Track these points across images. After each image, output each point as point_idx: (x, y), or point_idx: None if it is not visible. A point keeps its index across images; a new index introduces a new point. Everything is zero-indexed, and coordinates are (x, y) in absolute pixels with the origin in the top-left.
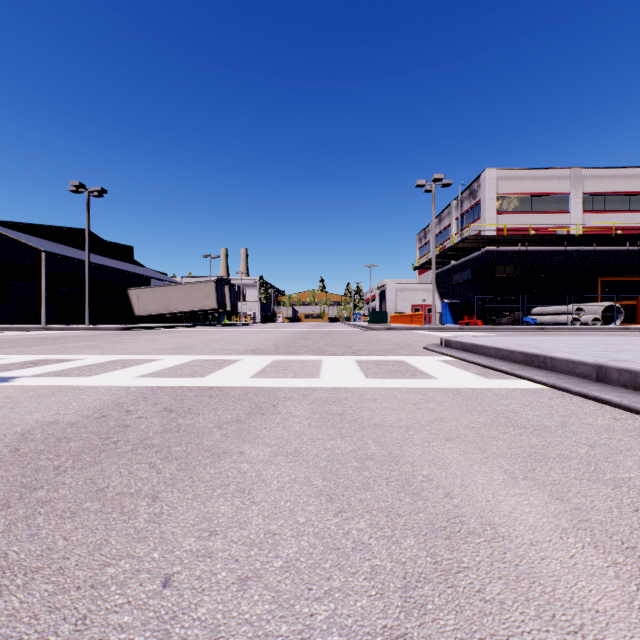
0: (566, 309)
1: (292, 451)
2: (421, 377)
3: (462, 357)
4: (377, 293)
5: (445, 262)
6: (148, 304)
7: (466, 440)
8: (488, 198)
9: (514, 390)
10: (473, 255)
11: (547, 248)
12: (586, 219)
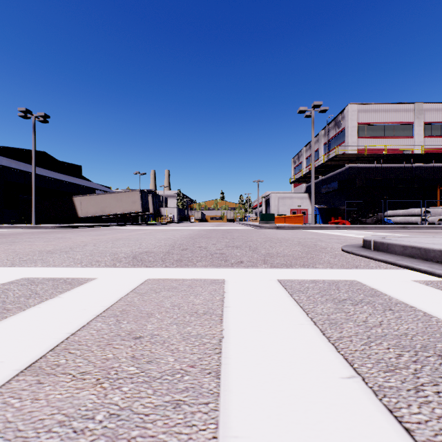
0: (415, 212)
1: None
2: None
3: None
4: (263, 200)
5: (315, 177)
6: (88, 208)
7: None
8: (351, 126)
9: None
10: (338, 171)
11: (396, 165)
12: (426, 142)
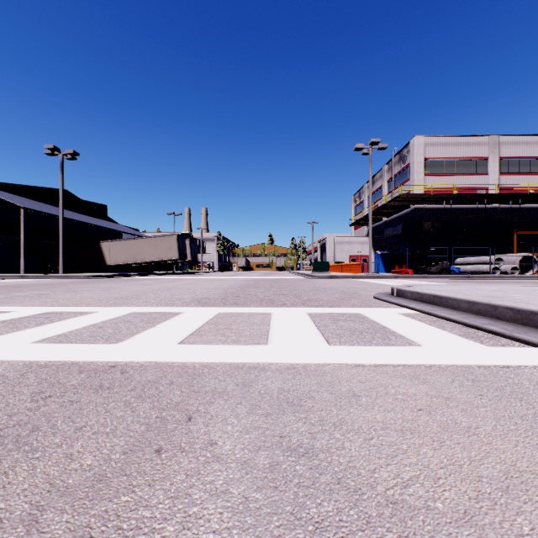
0: (487, 259)
1: None
2: (398, 342)
3: (427, 310)
4: (318, 246)
5: (378, 219)
6: (118, 255)
7: None
8: (417, 162)
9: None
10: (403, 212)
11: (468, 206)
12: (503, 180)
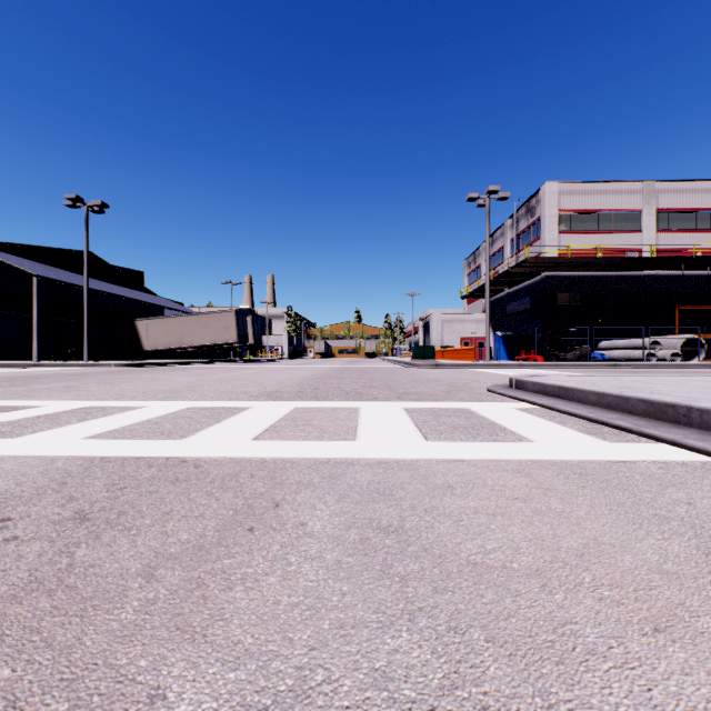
0: (640, 343)
1: (288, 689)
2: (507, 438)
3: (549, 404)
4: (420, 325)
5: (498, 289)
6: (159, 337)
7: (702, 631)
8: (548, 215)
9: (669, 465)
10: (531, 281)
11: (616, 273)
12: (661, 239)
